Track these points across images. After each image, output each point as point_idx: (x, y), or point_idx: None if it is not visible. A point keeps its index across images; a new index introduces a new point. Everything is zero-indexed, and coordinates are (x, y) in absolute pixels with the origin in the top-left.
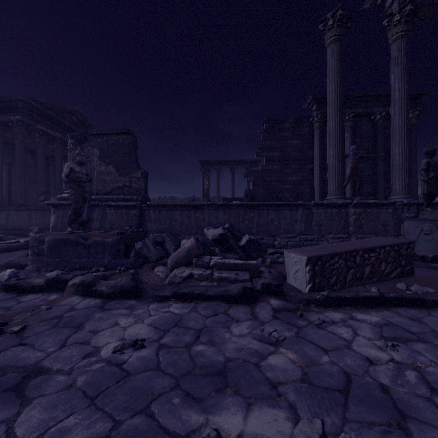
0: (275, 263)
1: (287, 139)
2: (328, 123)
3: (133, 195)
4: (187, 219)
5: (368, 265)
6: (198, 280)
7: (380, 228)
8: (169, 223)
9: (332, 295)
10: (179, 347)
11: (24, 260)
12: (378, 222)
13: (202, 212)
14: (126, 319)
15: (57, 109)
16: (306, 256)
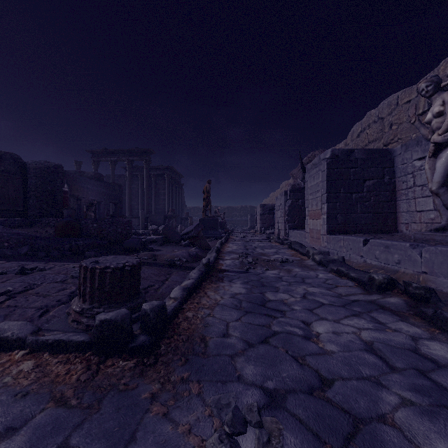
0: None
1: None
2: None
3: None
4: None
5: None
6: None
7: None
8: None
9: None
10: None
11: None
12: None
13: None
14: None
15: None
16: None
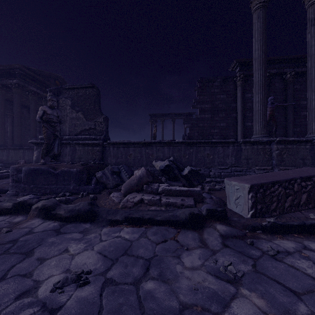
0: (213, 190)
1: (216, 95)
2: (254, 75)
3: (97, 135)
4: (139, 154)
5: (305, 193)
6: (147, 204)
7: (299, 161)
8: (125, 157)
9: (278, 223)
10: (127, 283)
11: (7, 186)
12: (297, 156)
13: (151, 148)
14: (77, 244)
15: (44, 75)
16: (248, 184)
